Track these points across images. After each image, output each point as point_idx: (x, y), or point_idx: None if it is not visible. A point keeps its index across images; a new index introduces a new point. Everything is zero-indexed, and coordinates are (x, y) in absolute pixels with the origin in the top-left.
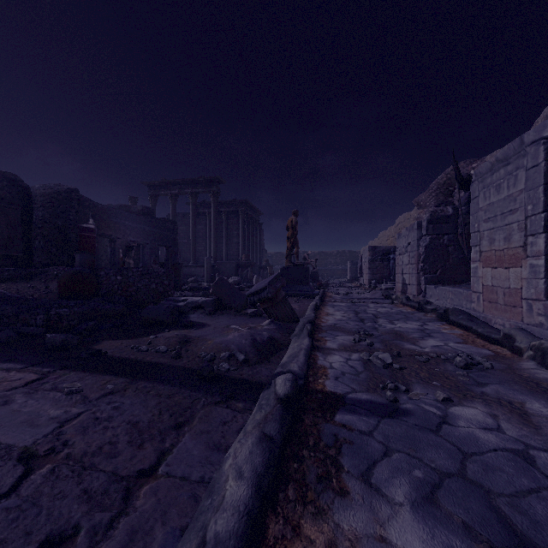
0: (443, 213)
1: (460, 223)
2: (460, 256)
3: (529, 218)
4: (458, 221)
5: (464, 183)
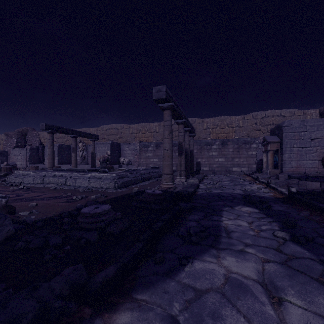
0: (33, 147)
1: (40, 151)
2: (37, 157)
3: (56, 155)
4: (39, 151)
5: (42, 144)
